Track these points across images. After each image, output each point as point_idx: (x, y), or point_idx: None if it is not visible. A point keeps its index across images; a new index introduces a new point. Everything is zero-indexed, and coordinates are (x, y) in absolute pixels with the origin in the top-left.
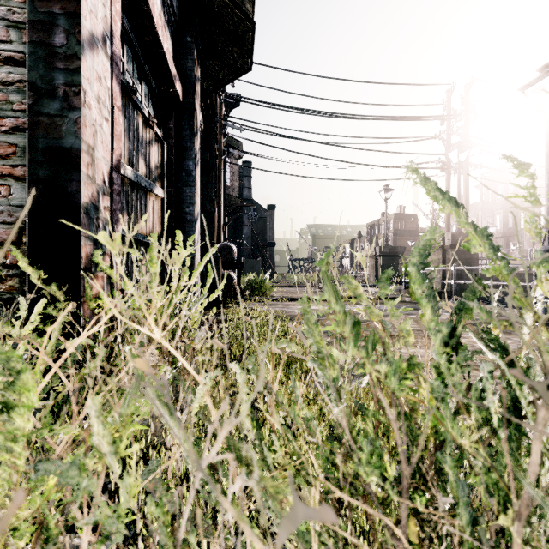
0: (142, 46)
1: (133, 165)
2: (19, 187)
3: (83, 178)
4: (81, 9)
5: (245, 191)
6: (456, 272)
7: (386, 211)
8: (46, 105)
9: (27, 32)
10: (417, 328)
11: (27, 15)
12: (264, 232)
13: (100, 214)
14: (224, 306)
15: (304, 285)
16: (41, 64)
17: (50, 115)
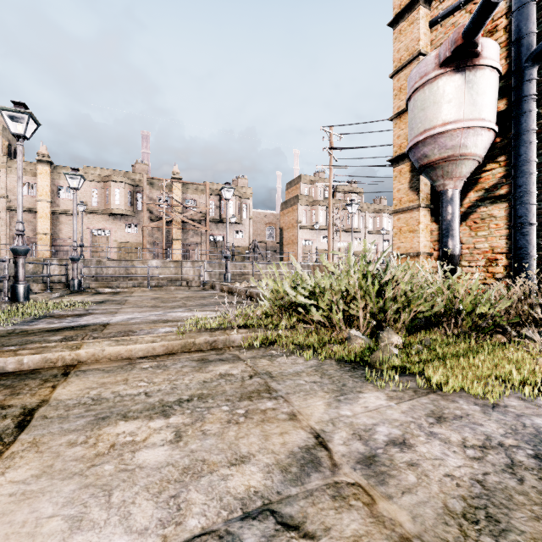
0: None
1: None
2: None
3: None
4: None
5: None
6: None
7: None
8: None
9: None
10: None
11: None
12: None
13: None
14: None
15: None
16: None
17: None
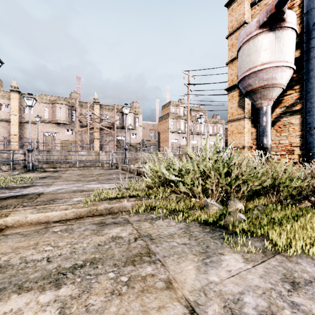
0: None
1: None
2: None
3: None
4: None
5: None
6: None
7: None
8: None
9: None
10: None
11: None
12: None
13: None
14: None
15: None
16: None
17: None
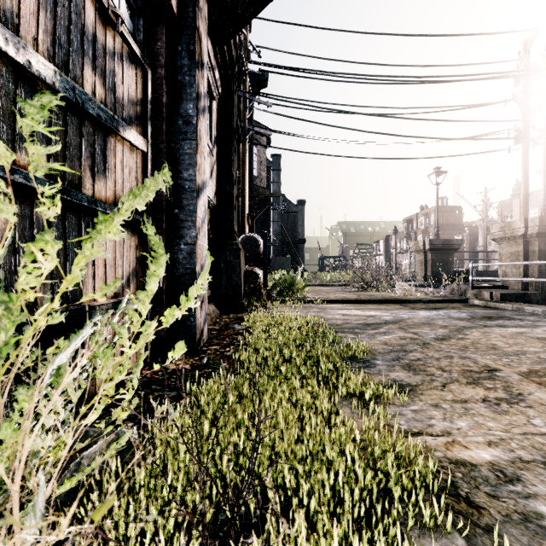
0: None
1: (68, 70)
2: None
3: None
4: None
5: (274, 186)
6: (544, 268)
7: (437, 198)
8: None
9: None
10: (545, 354)
11: None
12: (294, 229)
13: None
14: (246, 309)
15: (338, 283)
16: None
17: None
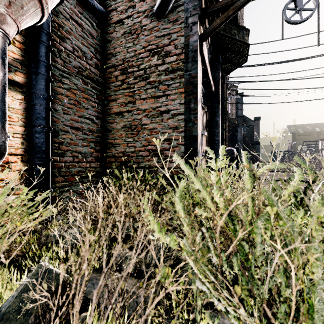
0: (202, 81)
1: None
2: (182, 147)
3: (198, 143)
4: (197, 95)
5: (239, 112)
6: None
7: None
8: (189, 124)
9: (184, 105)
10: None
11: (184, 101)
12: (252, 135)
13: (199, 152)
14: None
15: (283, 170)
16: (187, 113)
17: (189, 127)
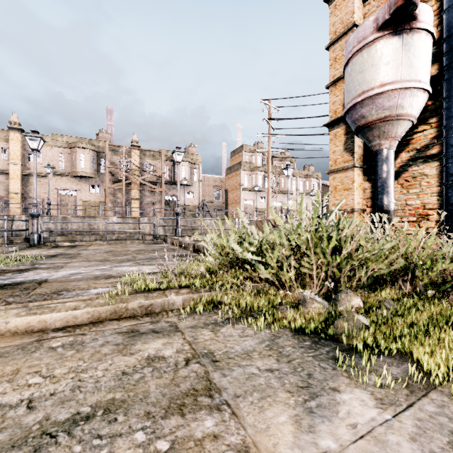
0: None
1: None
2: None
3: None
4: None
5: None
6: None
7: None
8: None
9: None
10: None
11: None
12: None
13: None
14: None
15: None
16: None
17: None
